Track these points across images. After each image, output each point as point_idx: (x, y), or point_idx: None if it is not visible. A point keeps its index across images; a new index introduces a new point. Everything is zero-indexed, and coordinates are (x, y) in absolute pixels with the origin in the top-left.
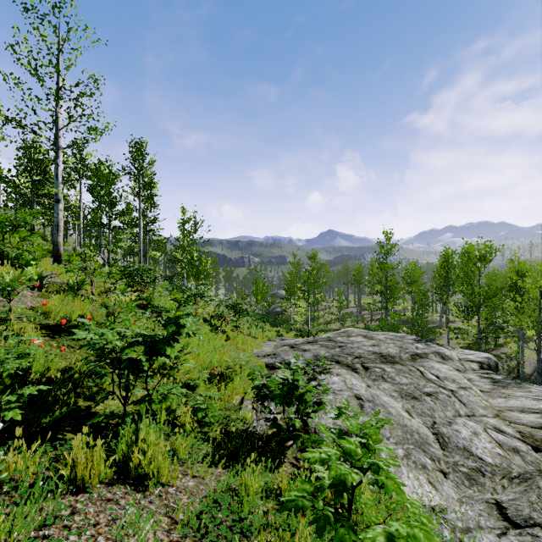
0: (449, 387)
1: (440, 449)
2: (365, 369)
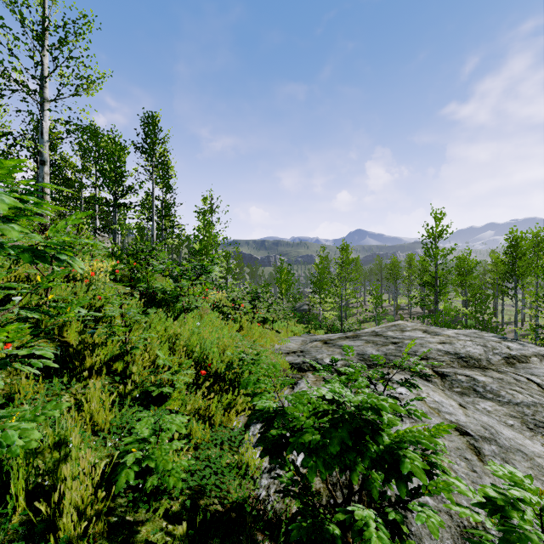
0: None
1: None
2: (440, 376)
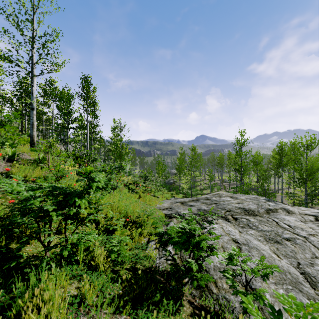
0: (301, 234)
1: (311, 288)
2: (235, 219)
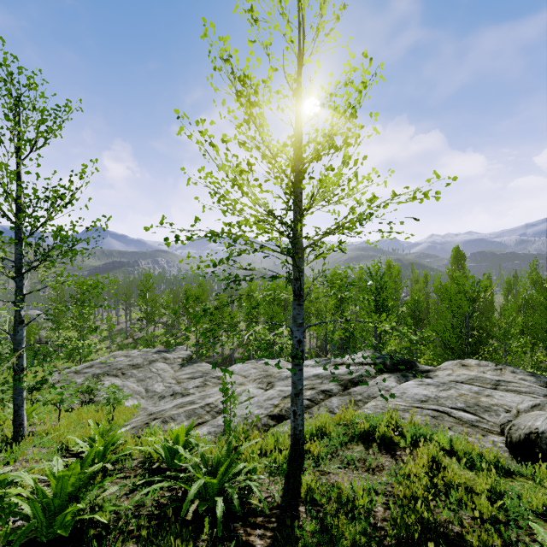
0: (159, 373)
1: (146, 393)
2: (123, 374)
